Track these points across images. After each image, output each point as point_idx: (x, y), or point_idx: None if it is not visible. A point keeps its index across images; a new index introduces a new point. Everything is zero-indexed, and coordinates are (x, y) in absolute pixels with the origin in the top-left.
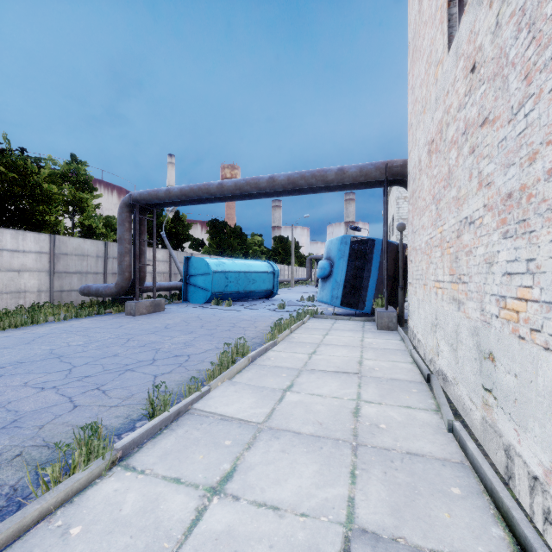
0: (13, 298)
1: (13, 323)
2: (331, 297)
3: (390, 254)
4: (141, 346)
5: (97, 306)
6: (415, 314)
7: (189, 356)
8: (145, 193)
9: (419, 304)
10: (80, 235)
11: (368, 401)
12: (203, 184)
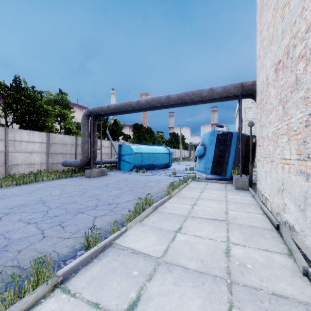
0: (27, 167)
1: (25, 181)
2: (205, 168)
3: (242, 142)
4: (90, 197)
5: (71, 172)
6: (262, 180)
7: (117, 204)
8: (96, 108)
9: (266, 174)
10: (64, 133)
11: (235, 243)
12: (128, 101)
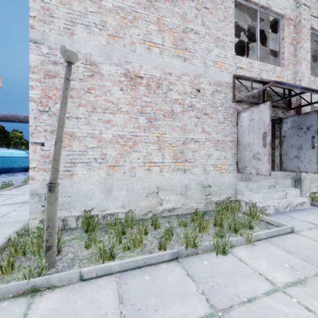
0: None
1: None
2: None
3: None
4: None
5: None
6: None
7: None
8: None
9: None
10: None
11: None
12: None
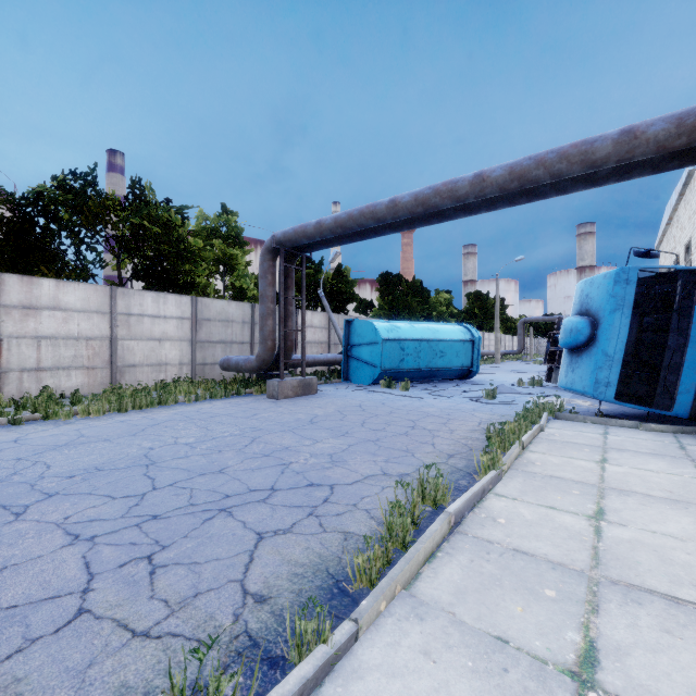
0: (154, 372)
1: (138, 403)
2: (594, 382)
3: None
4: (265, 455)
5: (239, 384)
6: None
7: (332, 489)
8: (290, 231)
9: None
10: (231, 298)
11: None
12: (366, 205)
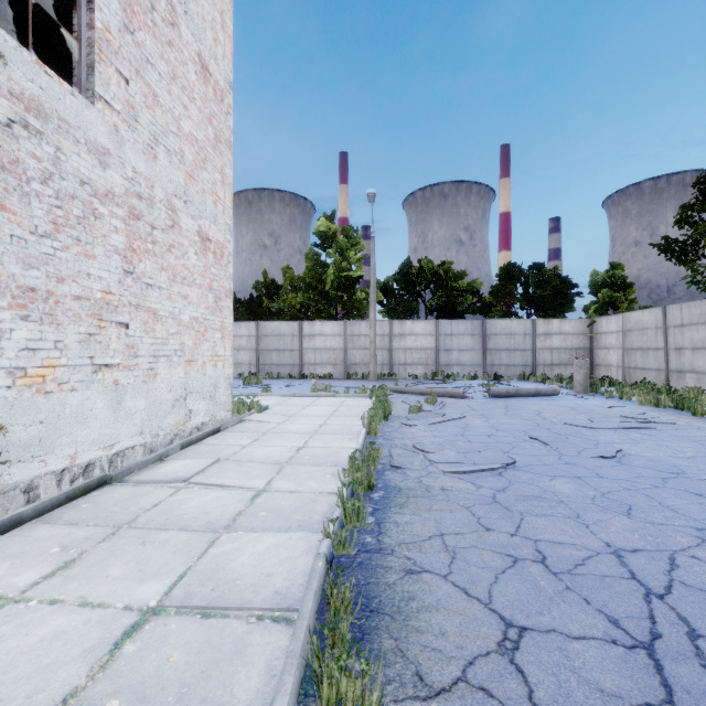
0: None
1: None
2: None
3: None
4: None
5: None
6: None
7: None
8: None
9: None
10: None
11: None
12: None
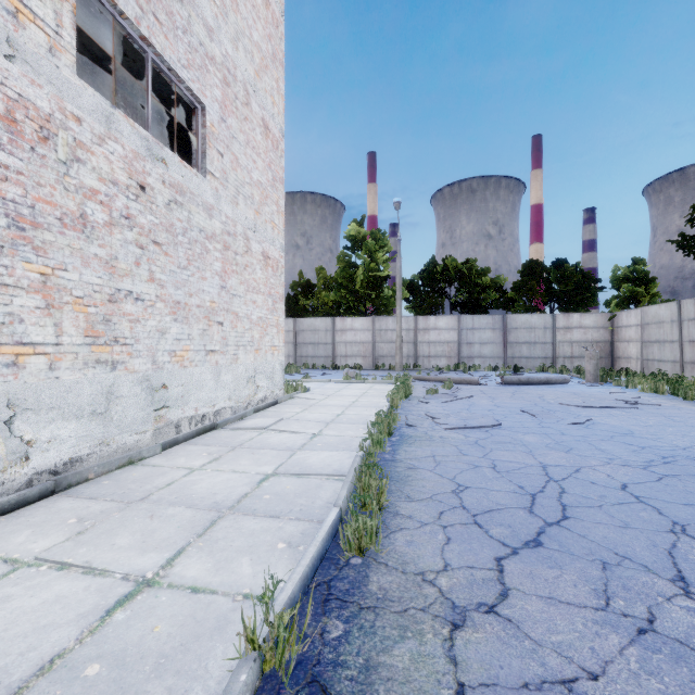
0: None
1: None
2: None
3: None
4: None
5: None
6: None
7: (499, 540)
8: None
9: None
10: None
11: (188, 468)
12: None
